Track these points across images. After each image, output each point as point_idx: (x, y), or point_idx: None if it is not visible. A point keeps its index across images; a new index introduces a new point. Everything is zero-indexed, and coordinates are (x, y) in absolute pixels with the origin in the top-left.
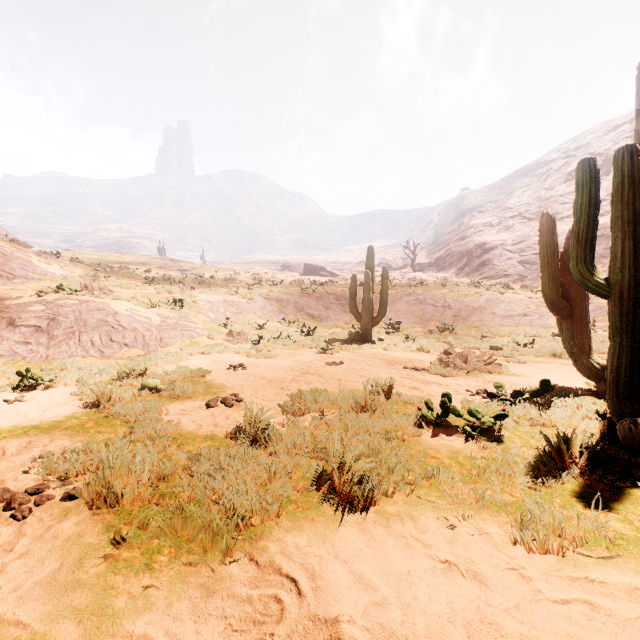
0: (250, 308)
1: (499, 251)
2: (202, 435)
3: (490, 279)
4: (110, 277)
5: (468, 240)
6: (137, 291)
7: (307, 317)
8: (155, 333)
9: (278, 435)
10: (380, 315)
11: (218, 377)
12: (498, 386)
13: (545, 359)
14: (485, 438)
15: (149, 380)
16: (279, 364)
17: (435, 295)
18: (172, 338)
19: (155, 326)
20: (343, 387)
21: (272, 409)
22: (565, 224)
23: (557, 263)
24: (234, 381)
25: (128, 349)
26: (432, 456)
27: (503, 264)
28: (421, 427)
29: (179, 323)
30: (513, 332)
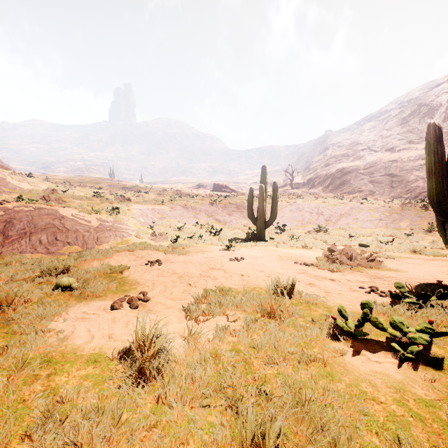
0: (172, 214)
1: (354, 174)
2: (86, 355)
3: (348, 194)
4: (67, 191)
5: (331, 166)
6: (85, 201)
7: (215, 221)
8: (93, 233)
9: (174, 357)
10: (271, 219)
11: (135, 273)
12: (399, 286)
13: (408, 255)
14: (419, 359)
15: (63, 278)
16: (190, 260)
17: (311, 205)
18: (107, 237)
19: (93, 228)
20: (245, 283)
21: (176, 311)
22: (402, 154)
23: (444, 169)
24: (148, 277)
25: (70, 246)
26: (372, 398)
27: (357, 183)
28: (336, 339)
29: (114, 225)
30: (373, 233)
